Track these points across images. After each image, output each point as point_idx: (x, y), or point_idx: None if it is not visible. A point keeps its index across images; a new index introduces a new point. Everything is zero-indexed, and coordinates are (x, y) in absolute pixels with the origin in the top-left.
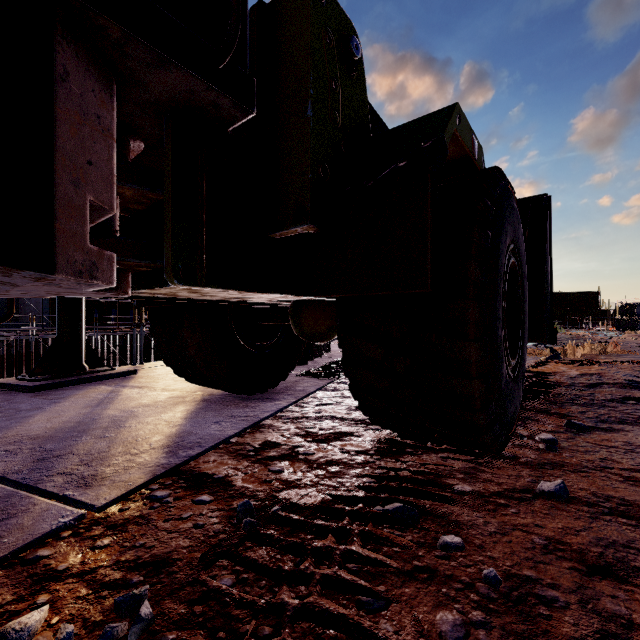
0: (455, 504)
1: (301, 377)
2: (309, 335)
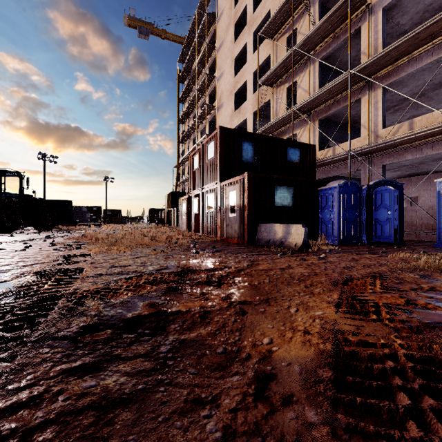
0: (42, 232)
1: (20, 231)
2: (25, 222)
